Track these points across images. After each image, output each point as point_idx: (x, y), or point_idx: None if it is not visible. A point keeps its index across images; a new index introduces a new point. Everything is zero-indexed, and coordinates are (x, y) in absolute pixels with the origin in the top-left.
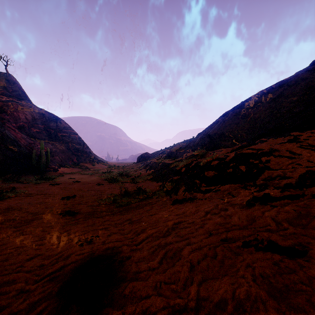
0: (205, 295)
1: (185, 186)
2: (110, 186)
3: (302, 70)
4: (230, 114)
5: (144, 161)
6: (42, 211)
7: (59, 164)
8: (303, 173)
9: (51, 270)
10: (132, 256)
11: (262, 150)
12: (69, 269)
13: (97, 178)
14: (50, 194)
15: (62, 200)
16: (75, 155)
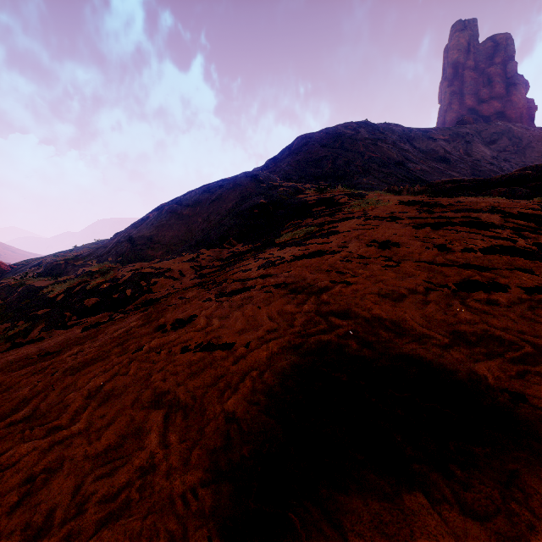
0: None
1: (46, 323)
2: None
3: (242, 173)
4: (165, 210)
5: None
6: None
7: None
8: (163, 296)
9: None
10: None
11: (161, 269)
12: None
13: None
14: None
15: None
16: None
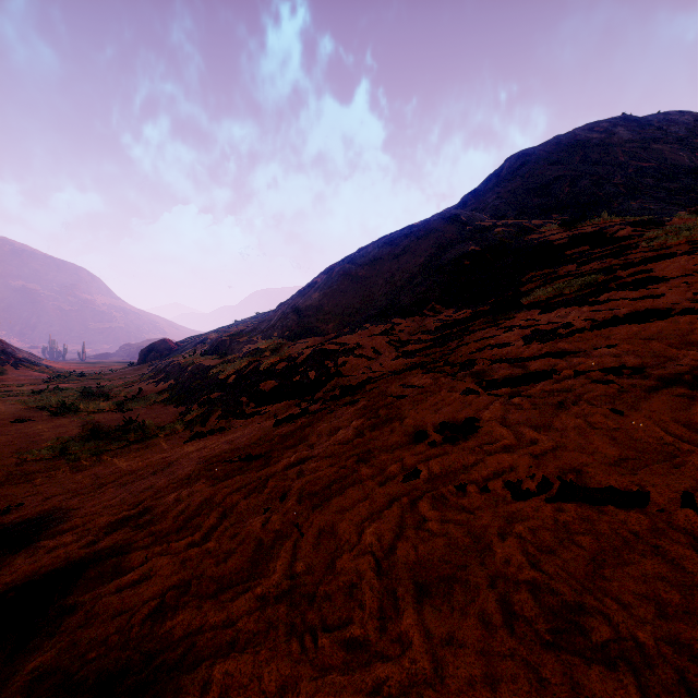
0: (155, 503)
1: (222, 409)
2: (55, 424)
3: (436, 215)
4: (335, 272)
5: (158, 361)
6: None
7: None
8: (362, 381)
9: None
10: (85, 505)
11: (347, 345)
12: None
13: (16, 408)
14: None
15: None
16: None
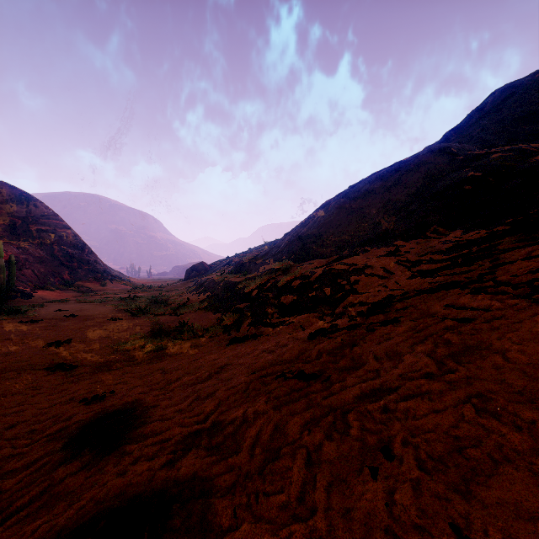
0: (222, 418)
1: (251, 318)
2: (134, 322)
3: (425, 150)
4: (331, 206)
5: (197, 278)
6: (12, 367)
7: (34, 283)
8: (383, 299)
9: (49, 431)
10: (159, 404)
11: (355, 265)
12: (74, 428)
13: (111, 309)
14: (23, 339)
15: (48, 348)
16: (66, 268)
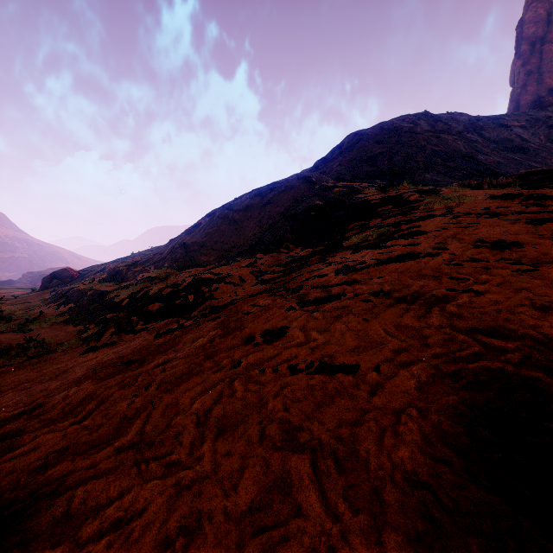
0: (47, 400)
1: (115, 327)
2: None
3: (294, 175)
4: (216, 216)
5: (60, 287)
6: None
7: None
8: (227, 302)
9: None
10: None
11: (220, 275)
12: None
13: None
14: None
15: None
16: None
